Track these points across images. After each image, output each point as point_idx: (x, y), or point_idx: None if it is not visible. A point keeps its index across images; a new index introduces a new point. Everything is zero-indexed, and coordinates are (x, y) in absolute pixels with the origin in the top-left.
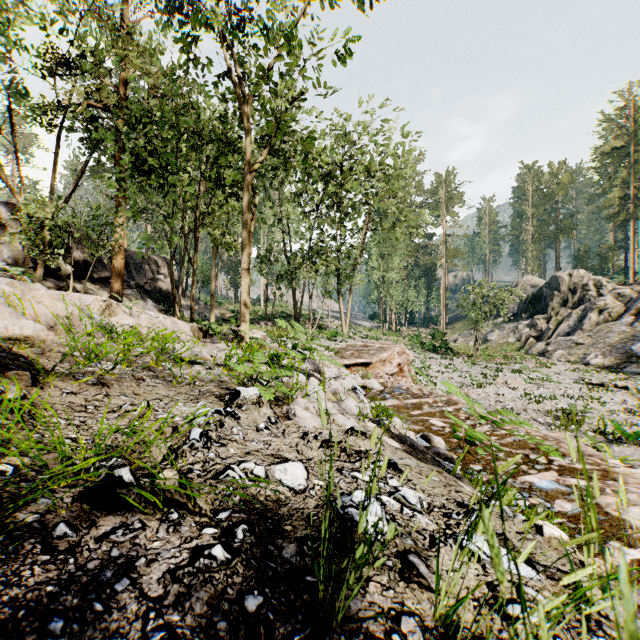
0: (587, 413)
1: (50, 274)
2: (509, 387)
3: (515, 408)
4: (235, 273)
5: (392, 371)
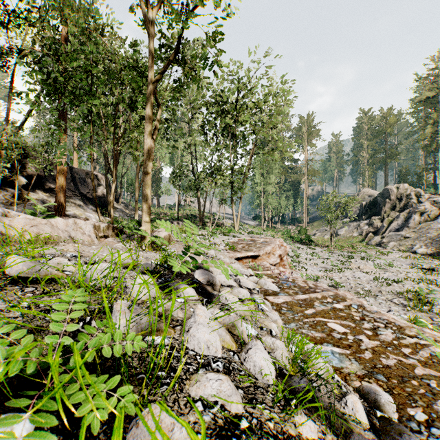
0: (430, 294)
1: (8, 184)
2: (362, 271)
3: (372, 290)
4: (157, 186)
5: (275, 262)
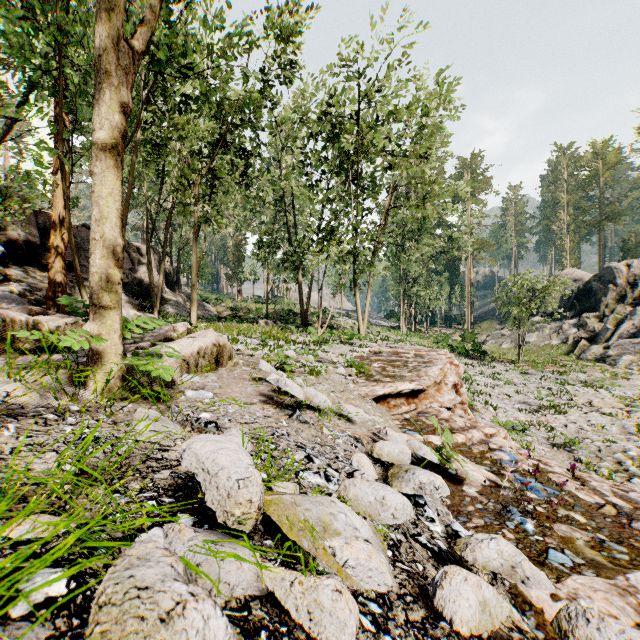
0: None
1: None
2: (601, 412)
3: None
4: (238, 267)
5: (454, 401)
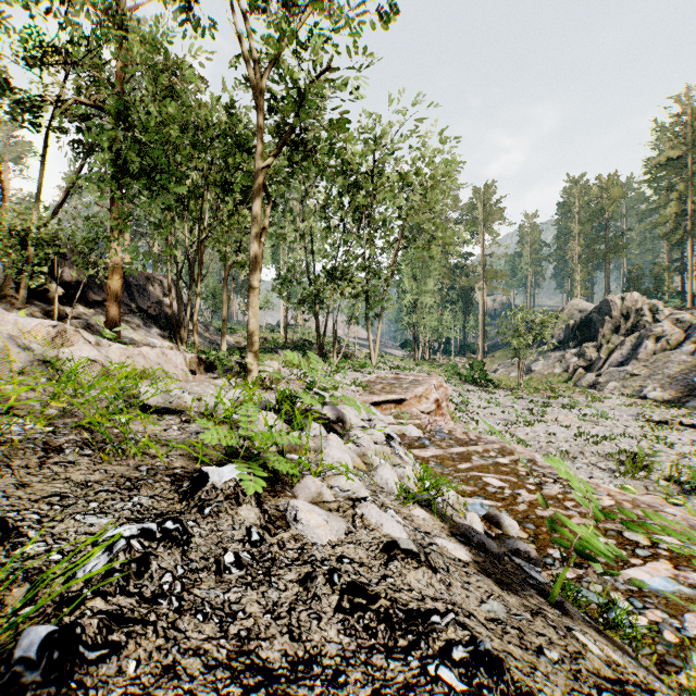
0: (654, 456)
1: (36, 296)
2: (560, 425)
3: (570, 450)
4: None
5: (429, 409)
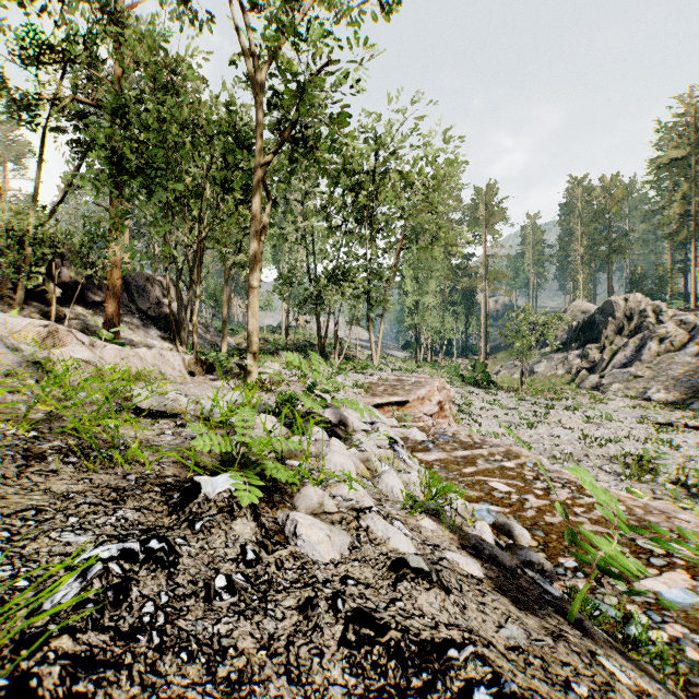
0: (659, 459)
1: (34, 297)
2: (564, 427)
3: (574, 453)
4: None
5: (432, 411)
